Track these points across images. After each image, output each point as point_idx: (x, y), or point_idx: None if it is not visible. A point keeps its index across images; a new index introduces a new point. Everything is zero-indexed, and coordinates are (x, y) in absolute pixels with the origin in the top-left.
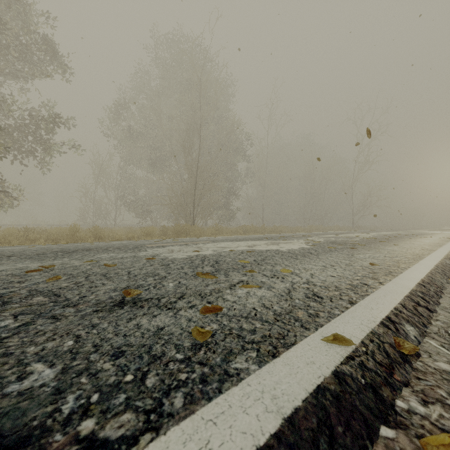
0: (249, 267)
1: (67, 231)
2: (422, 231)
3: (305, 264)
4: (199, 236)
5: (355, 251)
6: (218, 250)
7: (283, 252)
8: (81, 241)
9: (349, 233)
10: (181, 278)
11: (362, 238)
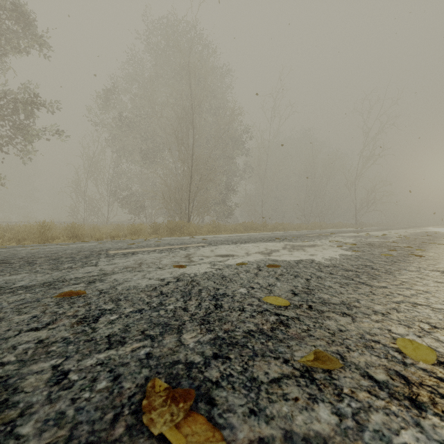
0: (299, 325)
1: (35, 229)
2: (439, 229)
3: (410, 306)
4: (194, 234)
5: (431, 261)
6: (217, 263)
7: (326, 267)
8: (51, 241)
9: (367, 231)
10: (67, 443)
11: (394, 237)
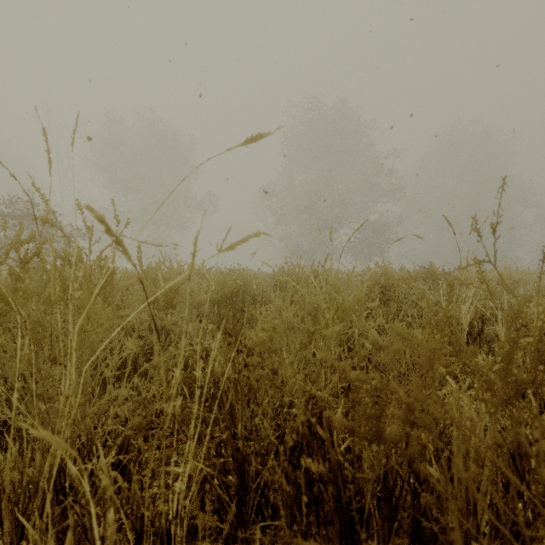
0: None
1: None
2: None
3: None
4: None
5: None
6: None
7: None
8: None
9: None
10: None
11: None
